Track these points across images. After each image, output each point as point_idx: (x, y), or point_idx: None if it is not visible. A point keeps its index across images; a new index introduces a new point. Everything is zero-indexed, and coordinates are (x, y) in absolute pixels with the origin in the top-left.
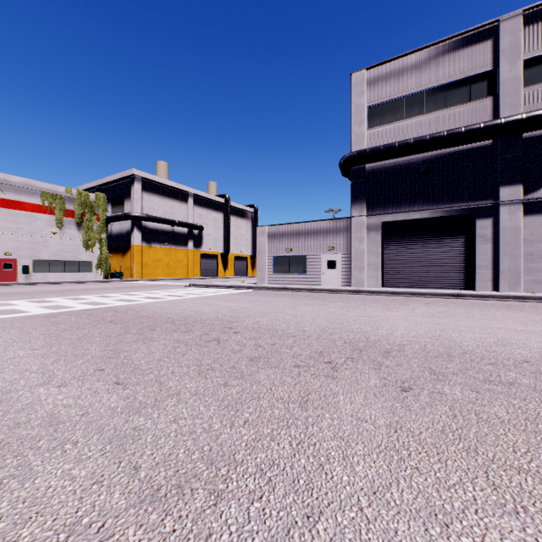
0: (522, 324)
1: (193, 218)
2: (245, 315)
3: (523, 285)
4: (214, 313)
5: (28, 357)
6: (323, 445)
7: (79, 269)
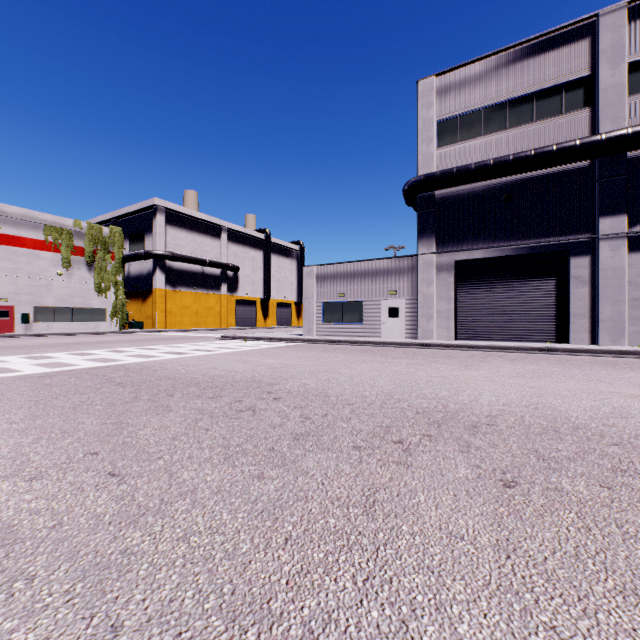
0: (639, 388)
1: (227, 257)
2: (288, 375)
3: (628, 338)
4: (250, 373)
5: (0, 435)
6: (403, 582)
7: (90, 318)
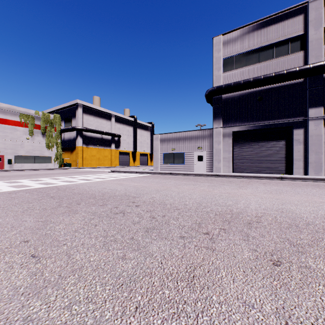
0: None
1: (114, 130)
2: (144, 192)
3: (324, 171)
4: (124, 191)
5: None
6: None
7: (43, 161)
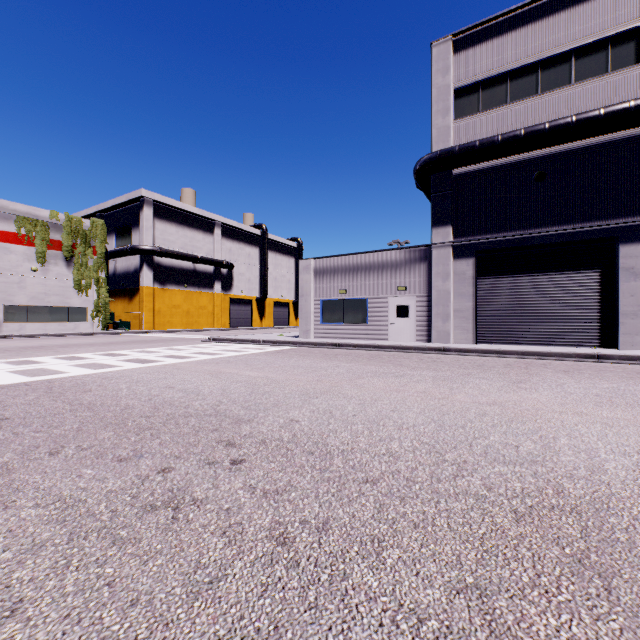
0: None
1: (221, 254)
2: (270, 401)
3: None
4: (217, 396)
5: None
6: None
7: (68, 318)
